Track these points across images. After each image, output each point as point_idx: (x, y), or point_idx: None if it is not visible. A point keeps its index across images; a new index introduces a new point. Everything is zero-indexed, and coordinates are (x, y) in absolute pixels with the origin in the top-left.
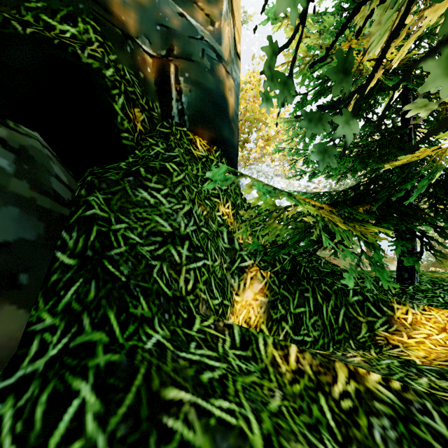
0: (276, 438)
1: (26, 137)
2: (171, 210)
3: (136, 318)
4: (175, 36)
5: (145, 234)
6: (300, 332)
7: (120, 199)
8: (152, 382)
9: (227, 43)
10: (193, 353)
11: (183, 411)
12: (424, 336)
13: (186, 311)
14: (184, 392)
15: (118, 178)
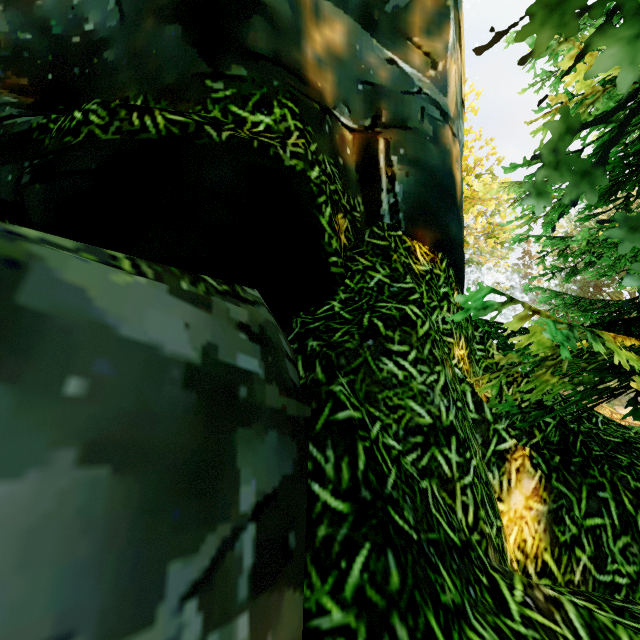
0: None
1: (257, 307)
2: (424, 386)
3: (451, 613)
4: (383, 95)
5: (402, 433)
6: (607, 568)
7: (364, 380)
8: None
9: (453, 90)
10: None
11: None
12: None
13: (482, 570)
14: None
15: (356, 345)
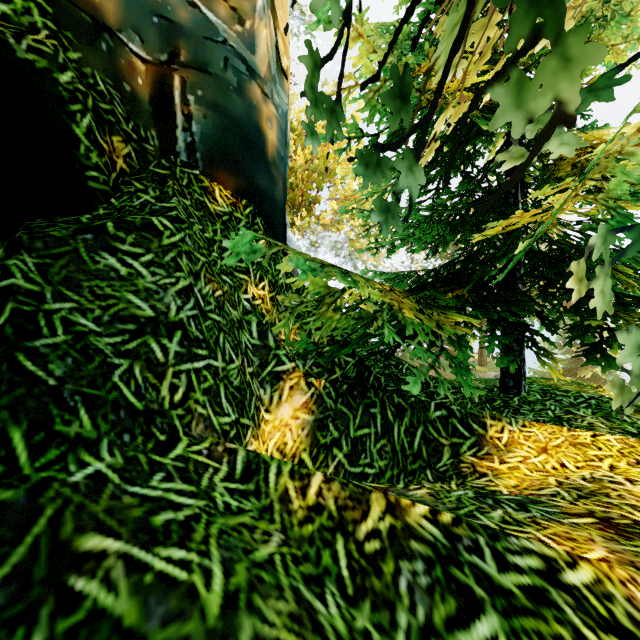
0: (247, 595)
1: None
2: (155, 285)
3: (65, 439)
4: (182, 34)
5: (108, 319)
6: (359, 462)
7: (67, 267)
8: (63, 528)
9: (264, 52)
10: (154, 487)
11: (104, 566)
12: (520, 459)
13: (166, 432)
14: (112, 539)
15: (66, 235)
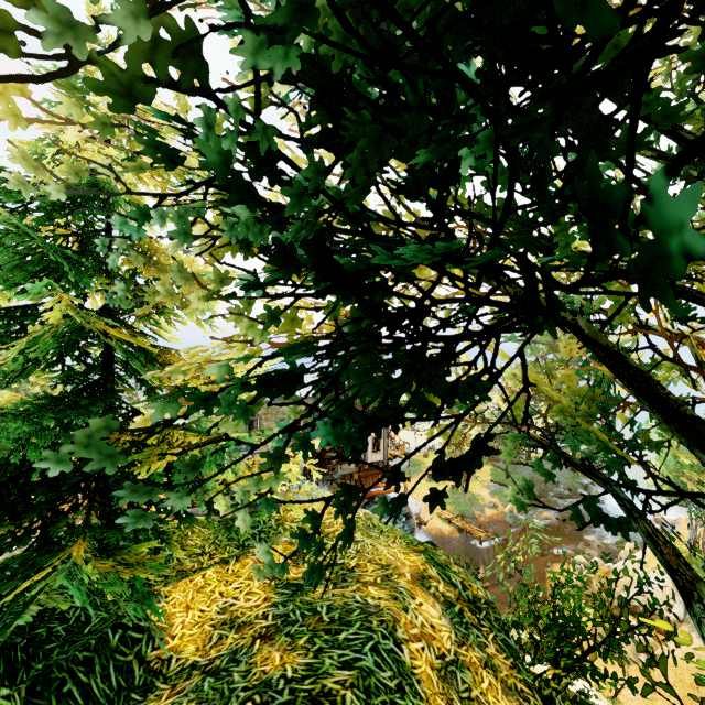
0: None
1: None
2: None
3: None
4: None
5: None
6: None
7: None
8: None
9: None
10: None
11: None
12: (181, 626)
13: None
14: None
15: None
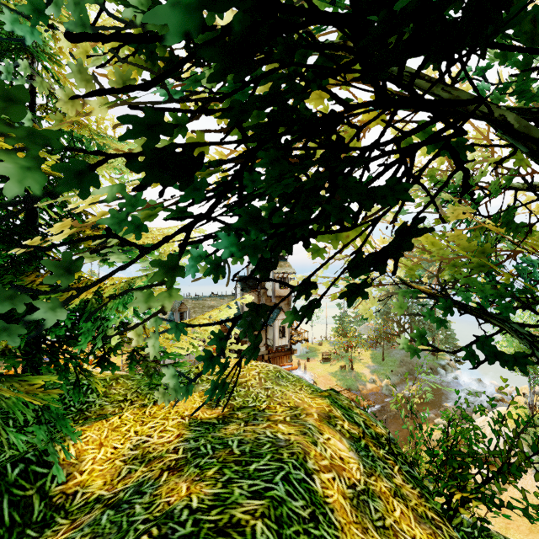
0: None
1: None
2: None
3: None
4: None
5: None
6: None
7: None
8: None
9: None
10: None
11: None
12: (92, 462)
13: None
14: None
15: None
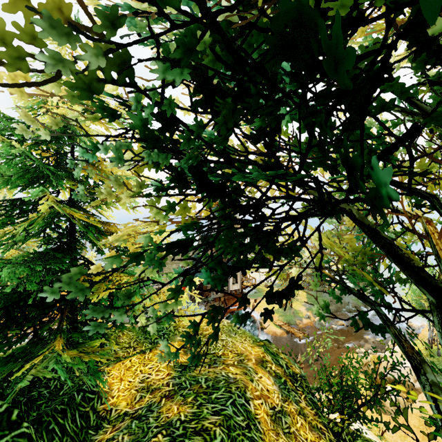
0: None
1: None
2: None
3: None
4: None
5: None
6: None
7: None
8: None
9: None
10: None
11: None
12: (118, 390)
13: None
14: None
15: None
